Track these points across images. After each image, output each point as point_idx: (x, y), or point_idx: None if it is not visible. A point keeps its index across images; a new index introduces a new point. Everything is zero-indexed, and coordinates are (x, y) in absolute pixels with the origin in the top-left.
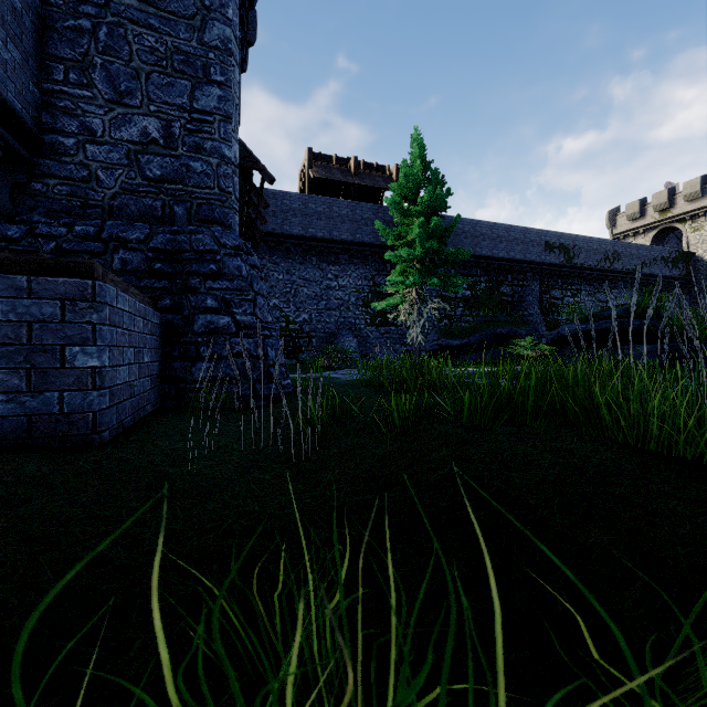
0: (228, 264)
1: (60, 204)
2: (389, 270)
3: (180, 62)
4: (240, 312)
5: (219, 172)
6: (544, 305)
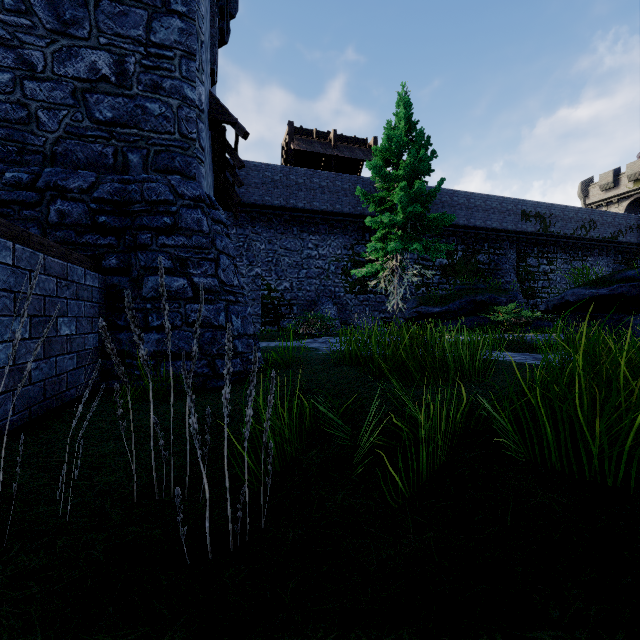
0: (185, 217)
1: None
2: (368, 239)
3: None
4: (198, 273)
5: (180, 116)
6: (520, 273)
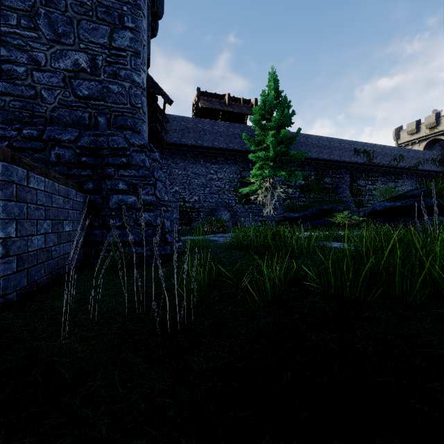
0: (135, 158)
1: (14, 115)
2: (251, 167)
3: (102, 13)
4: (143, 193)
5: (130, 93)
6: (353, 190)
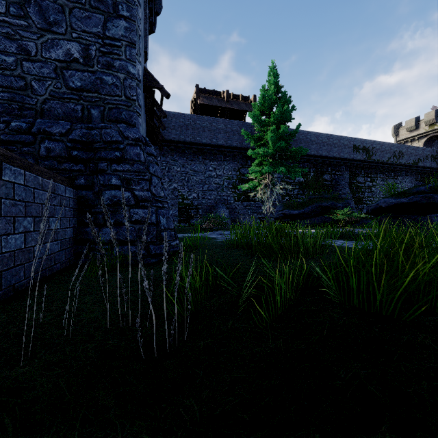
0: (129, 152)
1: (2, 107)
2: (249, 164)
3: (95, 0)
4: (138, 188)
5: (125, 84)
6: (352, 187)
